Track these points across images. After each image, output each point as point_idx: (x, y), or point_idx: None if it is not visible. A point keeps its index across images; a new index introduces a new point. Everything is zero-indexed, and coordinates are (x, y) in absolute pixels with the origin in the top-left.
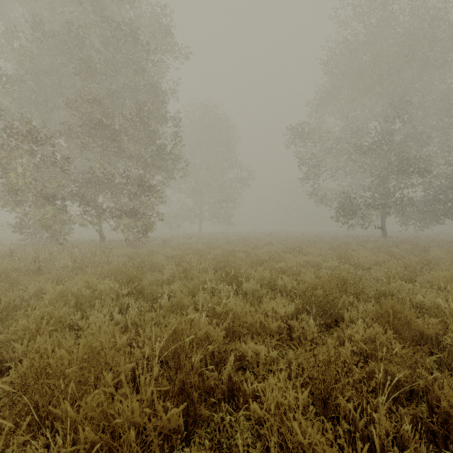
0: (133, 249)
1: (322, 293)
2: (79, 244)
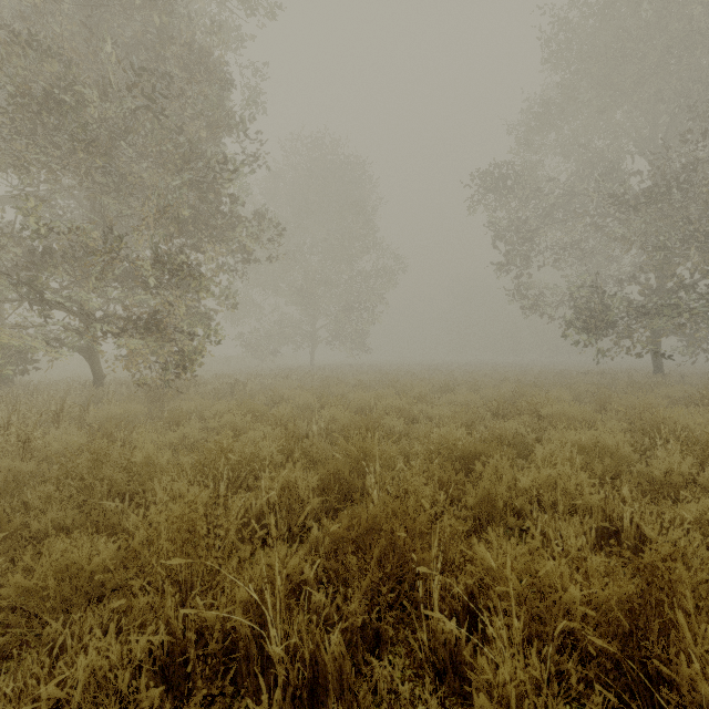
0: (139, 406)
1: None
2: (36, 392)
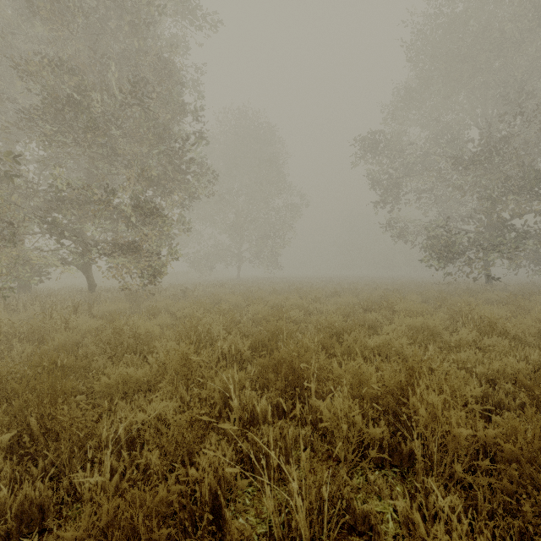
0: (127, 304)
1: None
2: (52, 295)
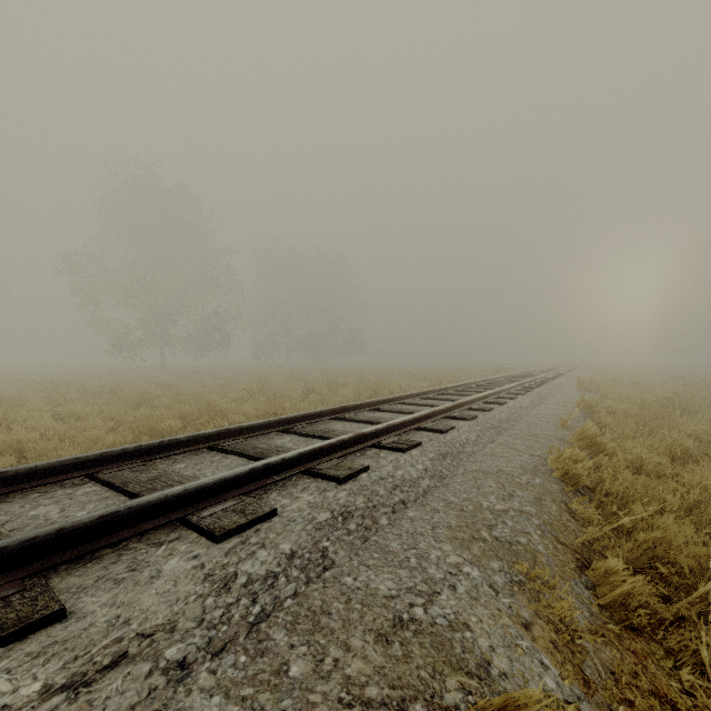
0: None
1: (34, 384)
2: None
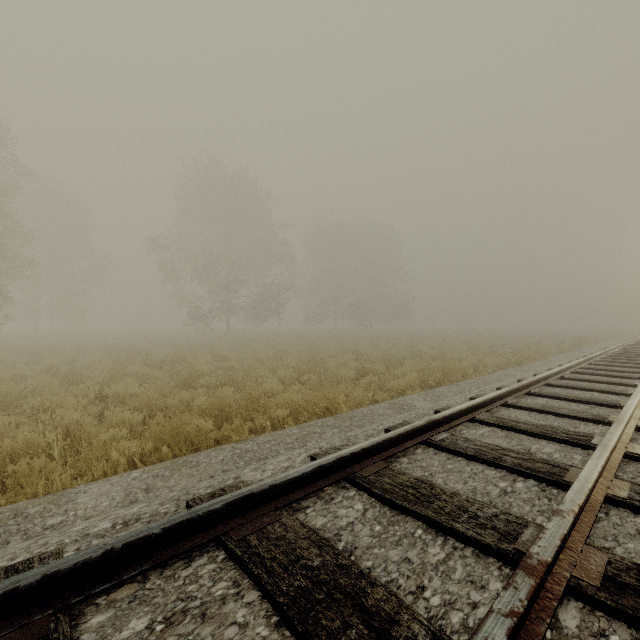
0: None
1: (117, 350)
2: None
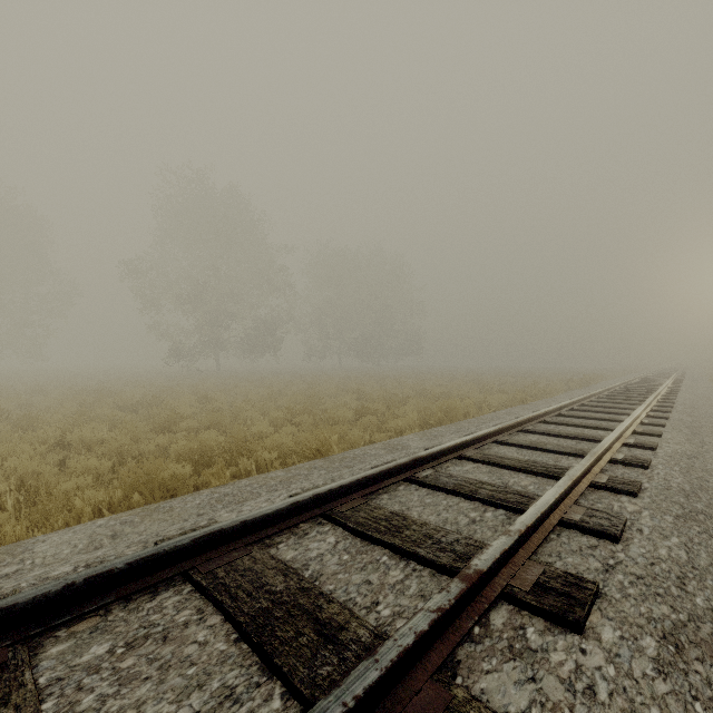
0: None
1: (83, 392)
2: None
